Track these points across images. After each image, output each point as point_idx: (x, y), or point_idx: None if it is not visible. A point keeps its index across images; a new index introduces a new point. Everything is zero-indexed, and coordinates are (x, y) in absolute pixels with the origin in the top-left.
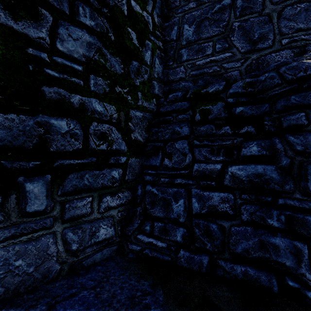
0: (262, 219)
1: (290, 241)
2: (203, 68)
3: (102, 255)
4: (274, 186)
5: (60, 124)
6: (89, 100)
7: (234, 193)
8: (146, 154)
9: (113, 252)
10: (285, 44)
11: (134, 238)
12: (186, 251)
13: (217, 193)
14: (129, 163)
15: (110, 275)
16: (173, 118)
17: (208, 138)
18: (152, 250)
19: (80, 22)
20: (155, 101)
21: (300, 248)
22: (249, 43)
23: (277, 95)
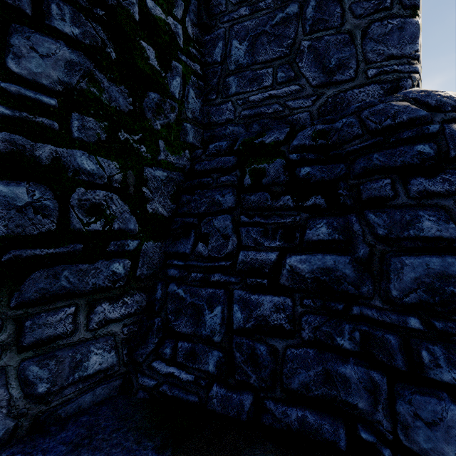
0: (329, 337)
1: (366, 371)
2: (259, 106)
3: (95, 397)
4: (348, 287)
5: (14, 192)
6: (70, 152)
7: (294, 296)
8: (173, 235)
9: (115, 390)
10: (371, 76)
11: (147, 367)
12: (221, 387)
13: (269, 297)
14: (144, 249)
15: (97, 433)
16: (213, 180)
17: (260, 212)
18: (172, 387)
19: (53, 28)
20: (189, 154)
21: (378, 381)
22: (323, 73)
23: (356, 151)
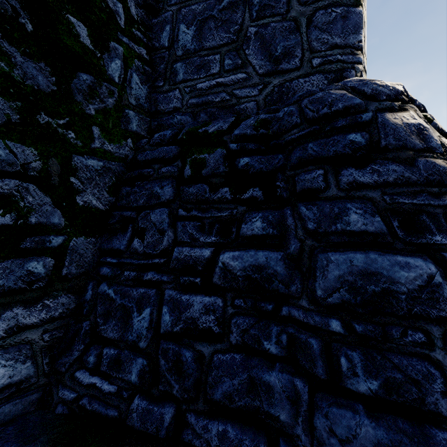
0: (256, 341)
1: (290, 378)
2: (207, 94)
3: (3, 415)
4: (278, 286)
5: None
6: None
7: (226, 296)
8: (110, 230)
9: (32, 405)
10: (316, 66)
11: (70, 377)
12: (143, 399)
13: (200, 297)
14: (72, 245)
15: None
16: (155, 171)
17: (199, 205)
18: (92, 400)
19: None
20: (132, 143)
21: (300, 390)
22: (270, 61)
23: (294, 140)
